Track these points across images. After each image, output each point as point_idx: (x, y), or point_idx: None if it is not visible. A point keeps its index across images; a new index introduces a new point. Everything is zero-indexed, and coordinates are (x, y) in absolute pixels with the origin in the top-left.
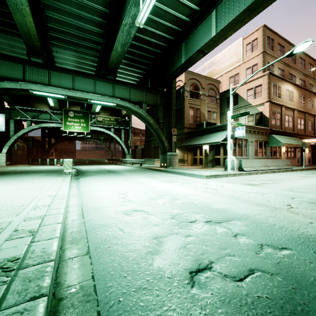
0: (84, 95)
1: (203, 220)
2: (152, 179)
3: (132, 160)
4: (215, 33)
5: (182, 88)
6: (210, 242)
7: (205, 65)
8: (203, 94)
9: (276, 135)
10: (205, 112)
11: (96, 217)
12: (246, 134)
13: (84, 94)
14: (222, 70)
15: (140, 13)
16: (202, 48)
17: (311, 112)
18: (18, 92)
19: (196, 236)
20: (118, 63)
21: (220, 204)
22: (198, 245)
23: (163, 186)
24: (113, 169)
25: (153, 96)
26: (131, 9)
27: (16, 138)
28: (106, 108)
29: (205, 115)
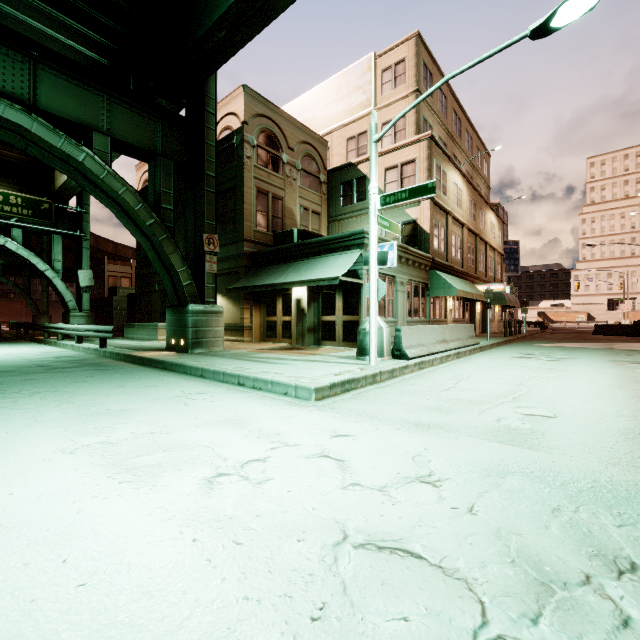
0: None
1: None
2: (45, 449)
3: (75, 327)
4: None
5: (237, 135)
6: None
7: (294, 104)
8: (291, 162)
9: (441, 272)
10: (296, 209)
11: None
12: None
13: None
14: (331, 121)
15: None
16: None
17: (483, 236)
18: None
19: None
20: None
21: None
22: None
23: None
24: None
25: (140, 120)
26: None
27: None
28: None
29: (296, 215)
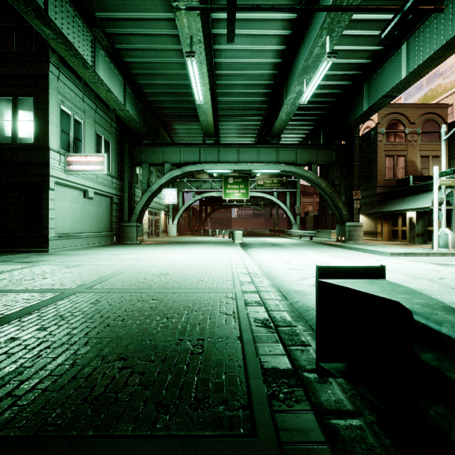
0: (248, 166)
1: None
2: (318, 253)
3: (299, 232)
4: (406, 72)
5: (373, 130)
6: None
7: (422, 80)
8: (412, 131)
9: None
10: (416, 159)
11: (270, 269)
12: None
13: (248, 165)
14: (454, 84)
15: (304, 95)
16: (388, 93)
17: None
18: (196, 172)
19: None
20: (283, 128)
21: None
22: None
23: (326, 259)
24: (277, 242)
25: (326, 152)
26: (295, 88)
27: (183, 209)
28: None
29: (416, 163)
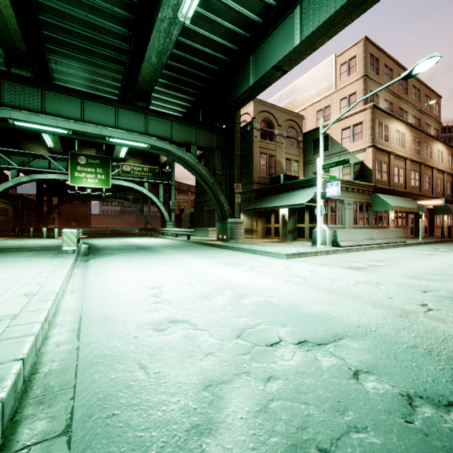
0: (99, 130)
1: (292, 341)
2: (205, 261)
3: (175, 230)
4: (299, 41)
5: (249, 125)
6: (312, 394)
7: (282, 93)
8: (280, 134)
9: (383, 194)
10: (283, 161)
11: (100, 339)
12: (342, 193)
13: (100, 128)
14: (306, 101)
15: None
16: (280, 63)
17: (428, 163)
18: None
19: (285, 379)
20: (153, 82)
21: (316, 304)
22: (290, 402)
23: (222, 273)
24: (146, 244)
25: (207, 134)
26: None
27: None
28: (136, 153)
29: (283, 164)
